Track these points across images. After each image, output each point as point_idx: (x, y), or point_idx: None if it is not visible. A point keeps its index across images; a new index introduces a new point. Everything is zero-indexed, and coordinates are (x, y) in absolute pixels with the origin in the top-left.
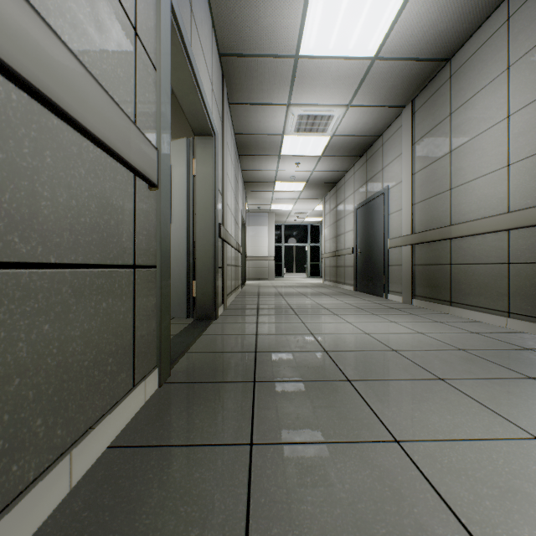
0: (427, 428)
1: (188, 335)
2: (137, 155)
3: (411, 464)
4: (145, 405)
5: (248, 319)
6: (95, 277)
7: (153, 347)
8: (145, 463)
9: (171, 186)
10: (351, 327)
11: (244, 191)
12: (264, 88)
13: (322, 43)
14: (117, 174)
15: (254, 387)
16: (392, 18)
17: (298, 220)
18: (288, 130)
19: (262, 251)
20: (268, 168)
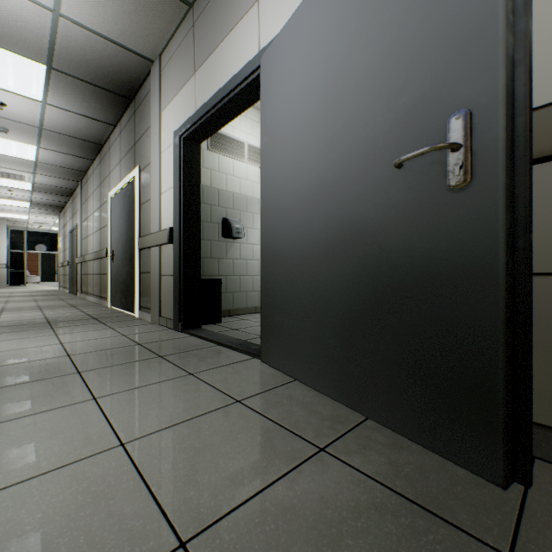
0: None
1: None
2: None
3: None
4: None
5: None
6: None
7: None
8: None
9: None
10: (2, 305)
11: None
12: None
13: None
14: None
15: None
16: (35, 153)
17: (45, 228)
18: None
19: None
20: None
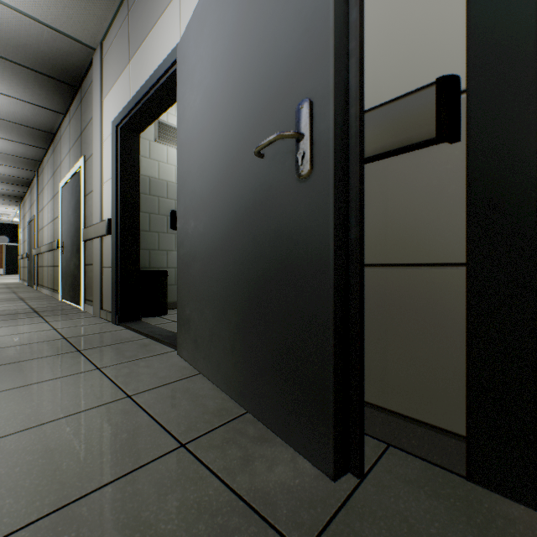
0: None
1: None
2: None
3: None
4: None
5: None
6: None
7: None
8: None
9: None
10: None
11: None
12: None
13: None
14: None
15: None
16: None
17: (6, 219)
18: None
19: None
20: None
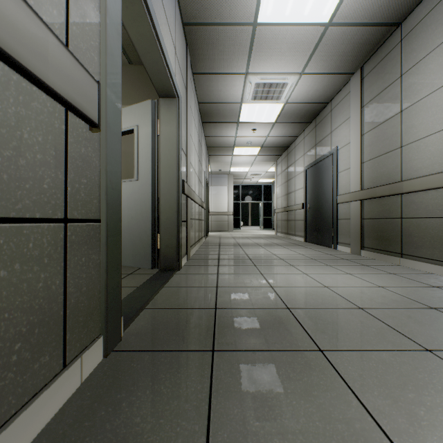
0: None
1: (149, 288)
2: (61, 77)
3: None
4: (80, 388)
5: (209, 270)
6: None
7: (98, 313)
8: None
9: (137, 145)
10: (309, 279)
11: (207, 155)
12: (224, 57)
13: (279, 10)
14: (32, 100)
15: (212, 359)
16: None
17: (253, 181)
18: (246, 98)
19: (223, 207)
20: (228, 134)
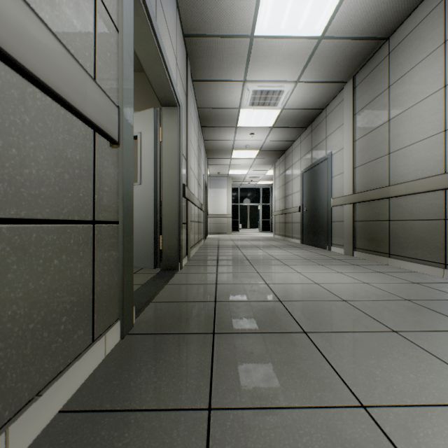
0: (392, 389)
1: (153, 285)
2: (94, 108)
3: (384, 438)
4: (105, 360)
5: (209, 269)
6: (44, 233)
7: (116, 301)
8: (94, 434)
9: (140, 151)
10: (301, 277)
11: (206, 158)
12: (223, 66)
13: (274, 24)
14: (73, 127)
15: (213, 339)
16: None
17: (252, 183)
18: (244, 104)
19: (221, 210)
20: (226, 138)
